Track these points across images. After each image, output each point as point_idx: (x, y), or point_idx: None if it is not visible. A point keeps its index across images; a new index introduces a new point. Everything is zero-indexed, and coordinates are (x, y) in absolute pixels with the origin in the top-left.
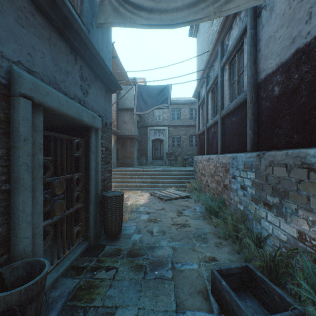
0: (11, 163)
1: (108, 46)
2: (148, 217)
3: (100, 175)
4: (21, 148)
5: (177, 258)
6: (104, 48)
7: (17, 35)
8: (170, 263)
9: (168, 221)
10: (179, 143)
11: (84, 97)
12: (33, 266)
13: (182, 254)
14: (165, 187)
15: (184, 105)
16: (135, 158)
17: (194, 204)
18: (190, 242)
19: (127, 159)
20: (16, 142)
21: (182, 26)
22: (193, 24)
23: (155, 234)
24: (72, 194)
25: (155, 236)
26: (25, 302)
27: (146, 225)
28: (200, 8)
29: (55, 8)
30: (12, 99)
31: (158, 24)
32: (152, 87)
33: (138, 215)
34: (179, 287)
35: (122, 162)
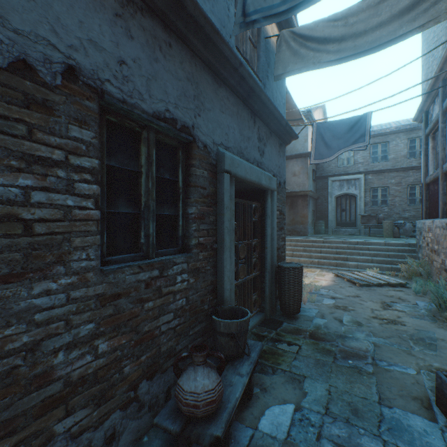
0: (217, 227)
1: (281, 90)
2: (334, 302)
3: (275, 243)
4: (224, 215)
5: (381, 356)
6: (278, 96)
7: (220, 122)
8: (369, 358)
9: (366, 312)
10: (386, 199)
11: (260, 159)
12: (236, 312)
13: (389, 354)
14: (359, 268)
15: (397, 135)
16: (308, 224)
17: (414, 297)
18: (403, 344)
19: (297, 225)
20: (221, 210)
21: (389, 46)
22: (408, 38)
23: (346, 323)
24: (250, 260)
25: (346, 326)
26: (239, 332)
27: (331, 311)
28: (420, 11)
29: (243, 84)
30: (218, 175)
31: (351, 54)
32: (338, 122)
33: (319, 298)
34: (383, 385)
35: (290, 229)
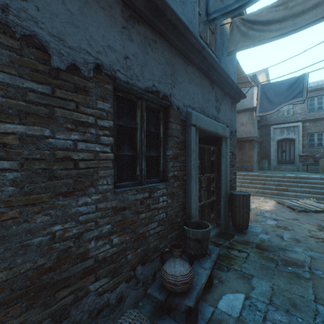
0: (186, 164)
1: (233, 62)
2: (276, 223)
3: (228, 176)
4: (191, 156)
5: (317, 267)
6: (230, 67)
7: (188, 90)
8: (306, 267)
9: (303, 232)
10: (322, 142)
11: (217, 114)
12: (200, 224)
13: None
14: (297, 197)
15: None
16: (254, 162)
17: None
18: None
19: (245, 163)
20: (189, 152)
21: (323, 21)
22: None
23: (286, 239)
24: (209, 188)
25: (286, 241)
26: (203, 239)
27: (273, 229)
28: None
29: (204, 62)
30: (187, 128)
31: (290, 31)
32: (279, 83)
33: (263, 219)
34: (318, 288)
35: (239, 166)
